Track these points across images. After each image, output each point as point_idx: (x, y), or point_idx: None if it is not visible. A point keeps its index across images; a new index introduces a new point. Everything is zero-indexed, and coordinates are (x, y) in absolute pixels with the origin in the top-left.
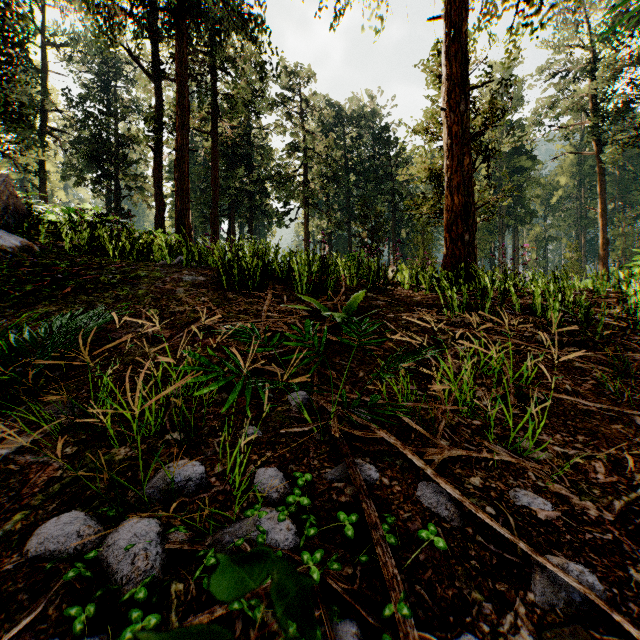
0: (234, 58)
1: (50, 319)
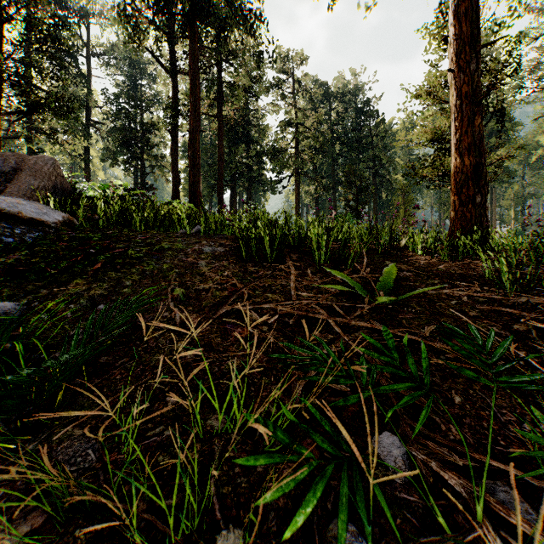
0: (236, 50)
1: (79, 301)
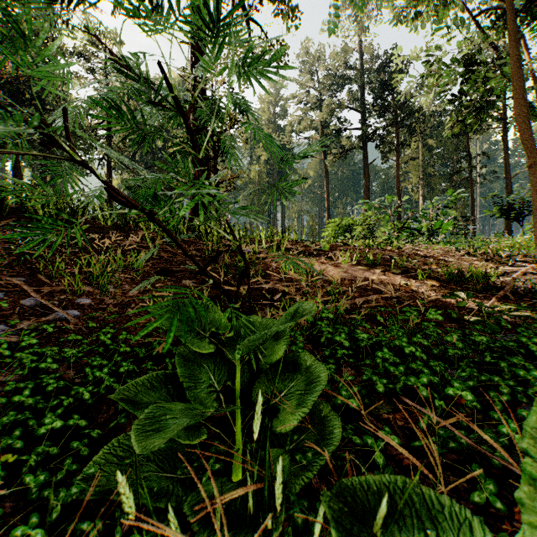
0: None
1: None
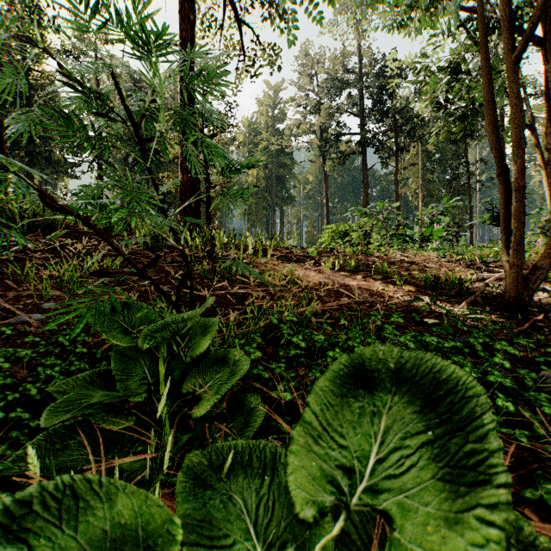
0: None
1: None
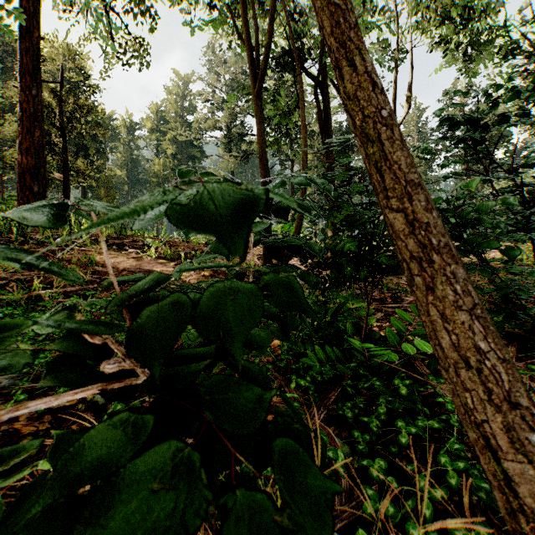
0: None
1: None
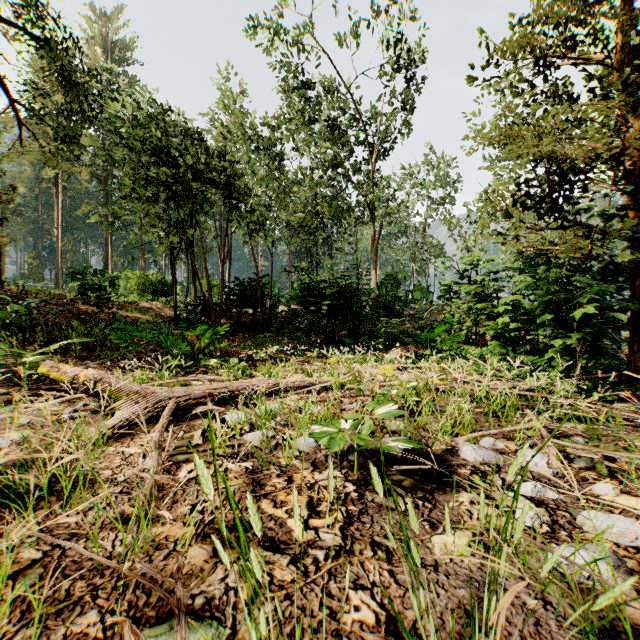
0: None
1: None
